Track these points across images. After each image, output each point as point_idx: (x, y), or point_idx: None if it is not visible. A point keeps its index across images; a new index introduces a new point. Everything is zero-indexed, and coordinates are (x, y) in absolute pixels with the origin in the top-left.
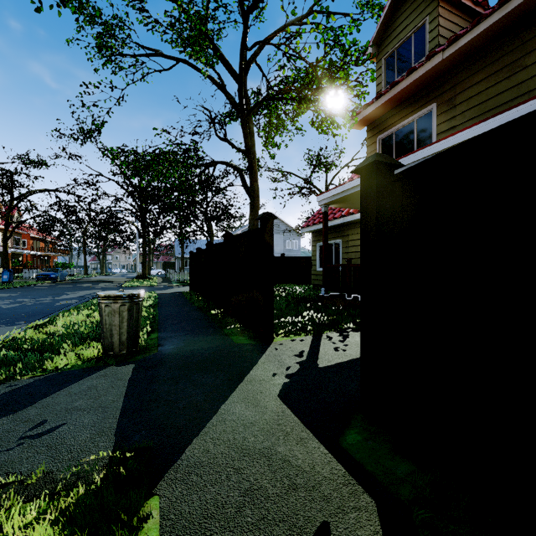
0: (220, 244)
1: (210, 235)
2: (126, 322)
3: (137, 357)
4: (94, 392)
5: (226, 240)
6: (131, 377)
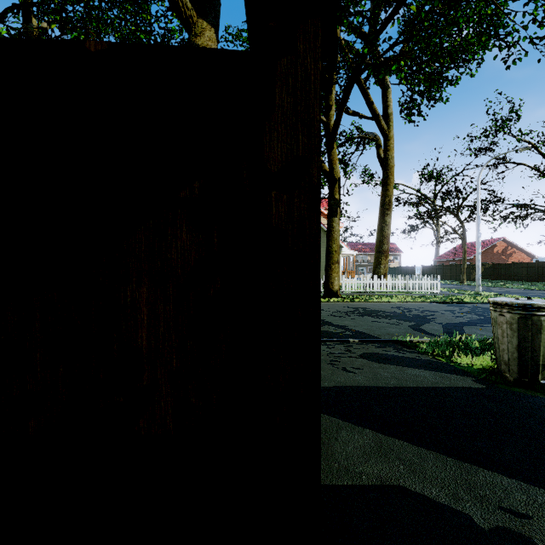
0: None
1: None
2: (506, 337)
3: (517, 388)
4: (405, 376)
5: None
6: (442, 386)
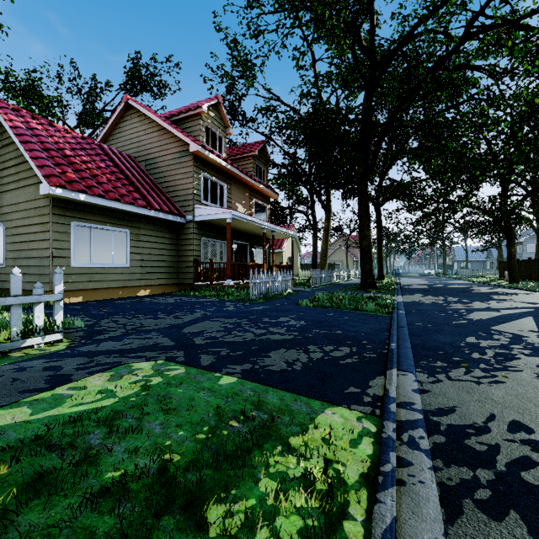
0: (525, 260)
1: (501, 248)
2: None
3: None
4: None
5: (529, 260)
6: None
